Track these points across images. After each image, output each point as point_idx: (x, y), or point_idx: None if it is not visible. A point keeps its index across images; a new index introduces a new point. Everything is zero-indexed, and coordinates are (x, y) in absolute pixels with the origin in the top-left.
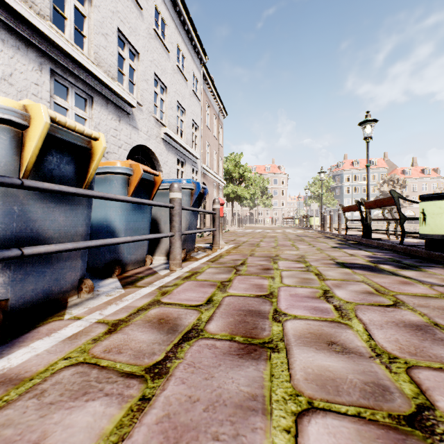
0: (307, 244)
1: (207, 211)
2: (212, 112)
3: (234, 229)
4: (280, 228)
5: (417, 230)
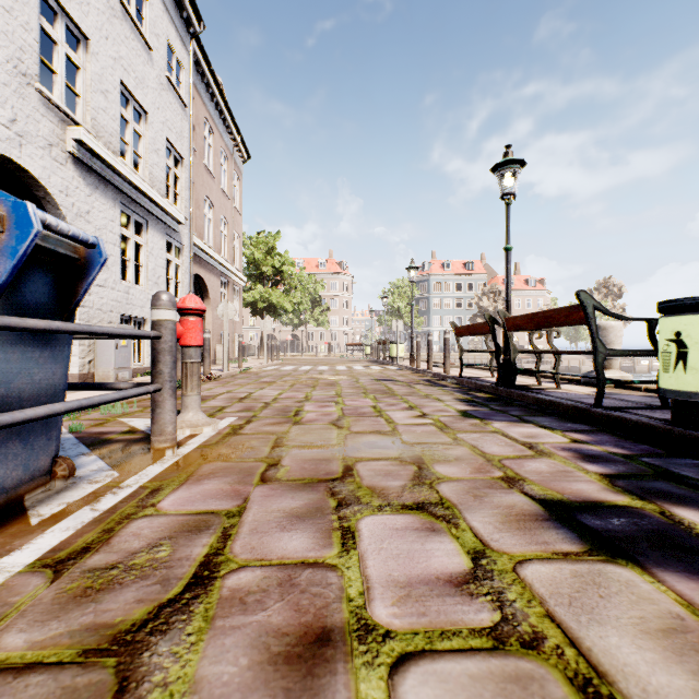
0: (406, 406)
1: (101, 331)
2: (219, 143)
3: (260, 365)
4: (343, 362)
5: (523, 362)
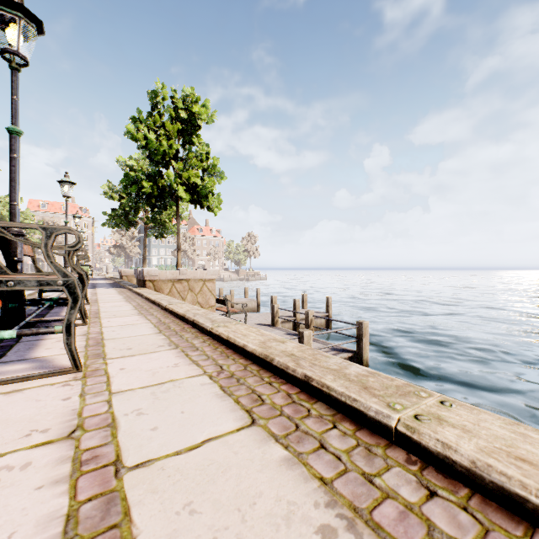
0: None
1: None
2: None
3: None
4: None
5: None
